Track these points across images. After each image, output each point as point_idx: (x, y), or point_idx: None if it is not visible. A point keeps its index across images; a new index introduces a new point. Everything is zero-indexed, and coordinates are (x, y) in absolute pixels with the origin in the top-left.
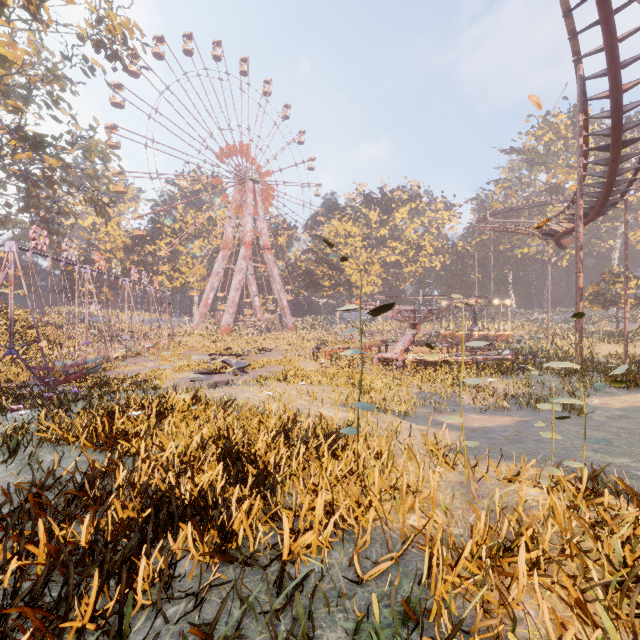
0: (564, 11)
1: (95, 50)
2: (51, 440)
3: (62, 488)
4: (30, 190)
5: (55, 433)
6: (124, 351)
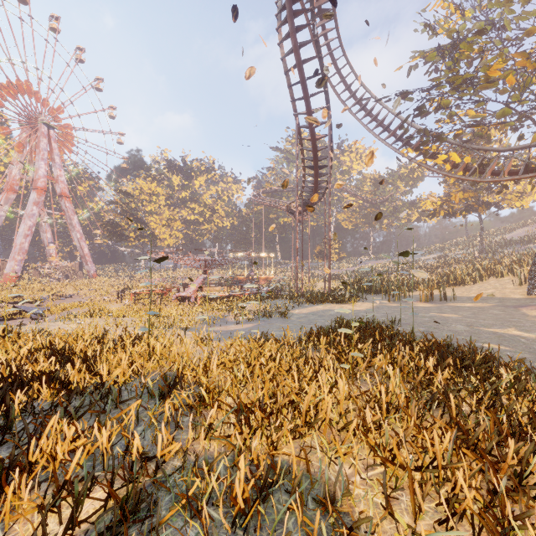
0: (288, 84)
1: None
2: None
3: None
4: None
5: None
6: None
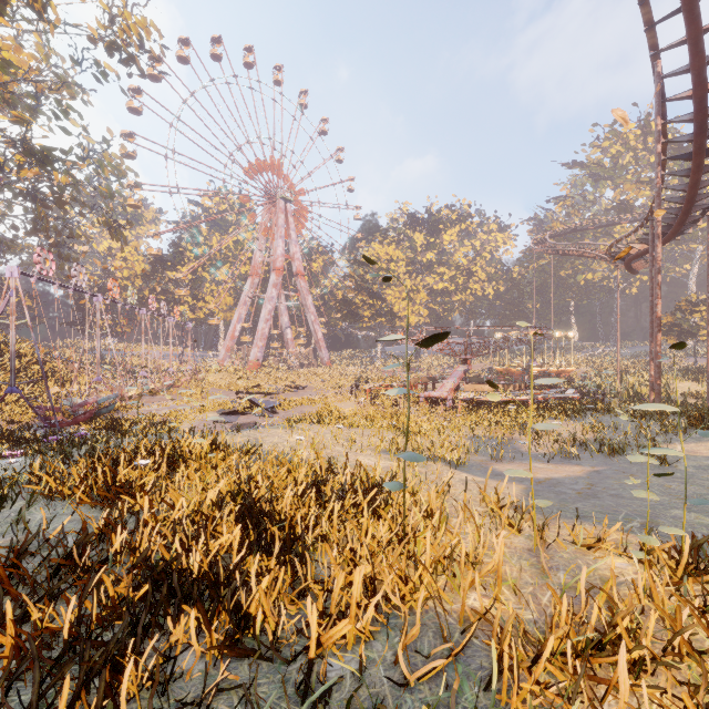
0: None
1: (108, 53)
2: (44, 493)
3: (47, 555)
4: (38, 210)
5: (48, 485)
6: (140, 389)
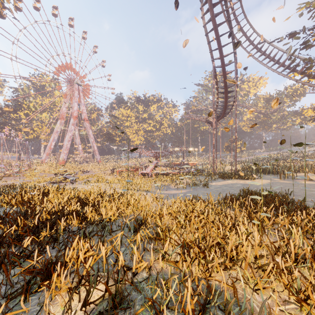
0: (208, 41)
1: None
2: None
3: None
4: None
5: None
6: (2, 173)
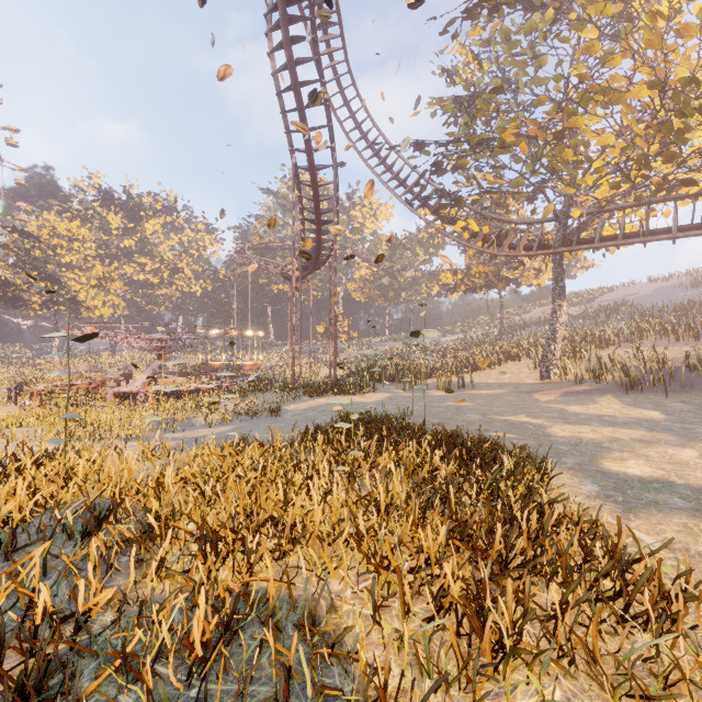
0: (282, 110)
1: None
2: None
3: None
4: None
5: None
6: None
